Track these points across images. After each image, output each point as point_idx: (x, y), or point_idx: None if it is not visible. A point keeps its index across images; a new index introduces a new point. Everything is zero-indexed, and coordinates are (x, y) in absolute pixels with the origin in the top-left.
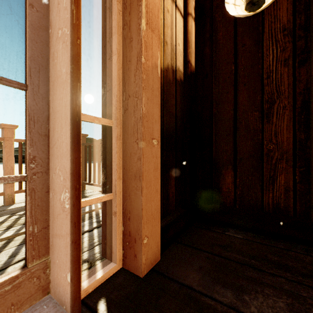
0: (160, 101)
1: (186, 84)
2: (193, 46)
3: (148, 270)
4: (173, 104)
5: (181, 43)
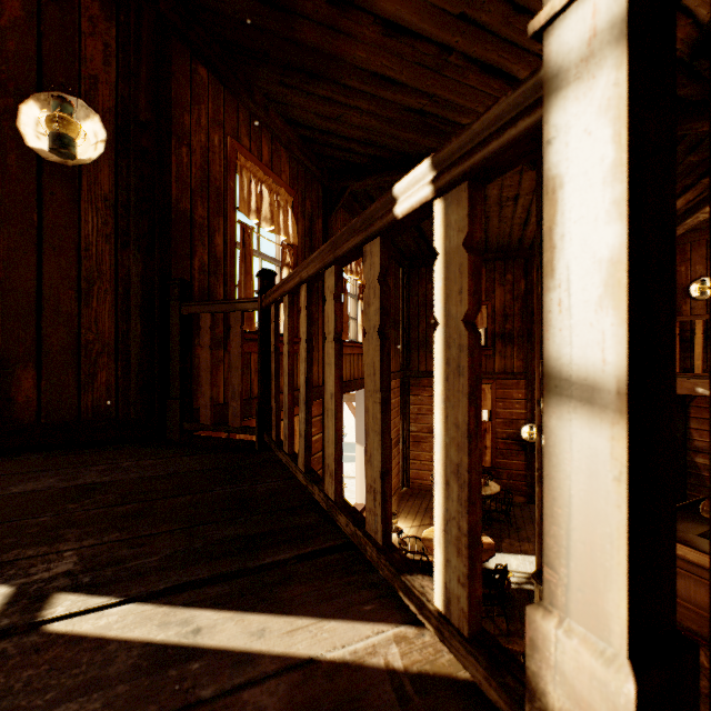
0: None
1: None
2: None
3: None
4: None
5: None
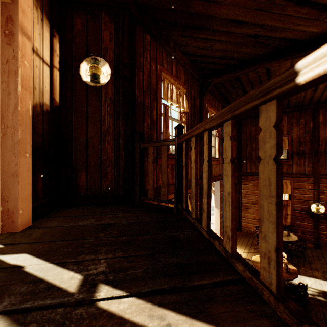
0: (31, 130)
1: (52, 114)
2: (58, 88)
3: (23, 229)
4: (41, 128)
5: (48, 85)
